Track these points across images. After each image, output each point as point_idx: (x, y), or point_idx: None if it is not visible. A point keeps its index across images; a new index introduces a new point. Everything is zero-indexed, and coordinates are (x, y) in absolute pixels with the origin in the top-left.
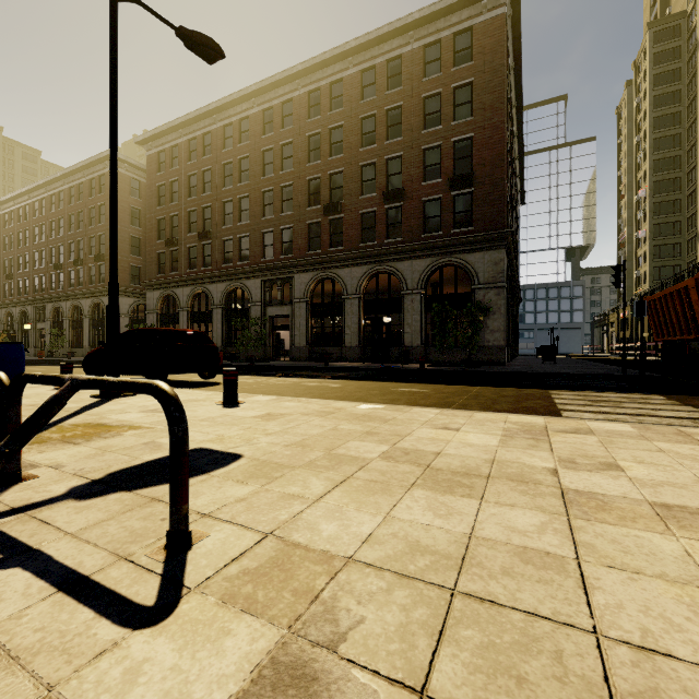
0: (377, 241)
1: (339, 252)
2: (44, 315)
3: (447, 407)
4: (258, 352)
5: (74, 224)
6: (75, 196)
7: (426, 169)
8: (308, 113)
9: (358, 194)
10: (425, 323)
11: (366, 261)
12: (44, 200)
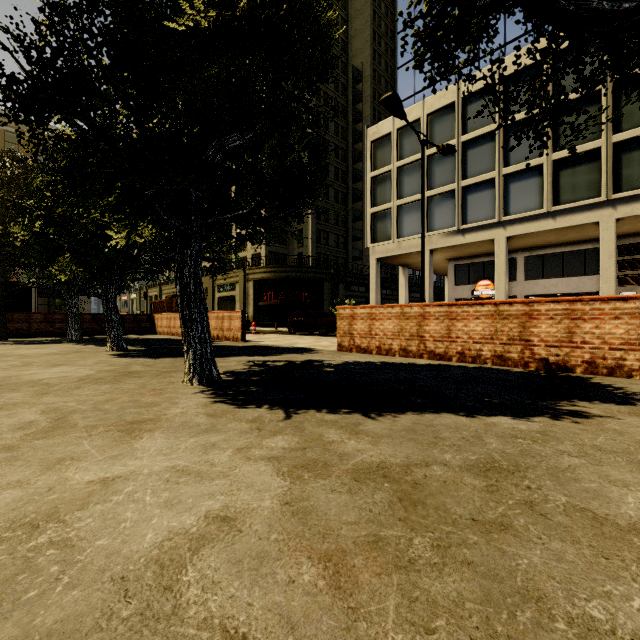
0: None
1: None
2: None
3: None
4: None
5: None
6: None
7: None
8: None
9: None
10: (38, 304)
11: None
12: None
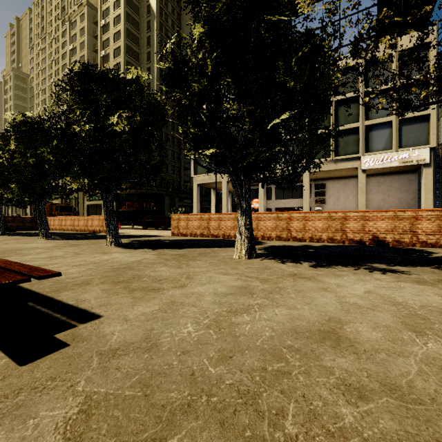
0: None
1: None
2: None
3: None
4: None
5: None
6: None
7: None
8: None
9: None
10: None
11: None
12: None
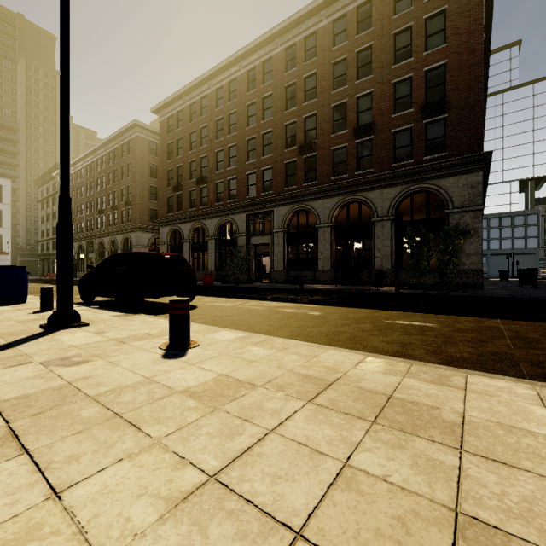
0: (348, 174)
1: (312, 186)
2: (93, 247)
3: (516, 371)
4: (242, 275)
5: (112, 179)
6: (112, 158)
7: (396, 102)
8: (285, 67)
9: (330, 133)
10: (395, 248)
11: (337, 193)
12: (93, 163)
